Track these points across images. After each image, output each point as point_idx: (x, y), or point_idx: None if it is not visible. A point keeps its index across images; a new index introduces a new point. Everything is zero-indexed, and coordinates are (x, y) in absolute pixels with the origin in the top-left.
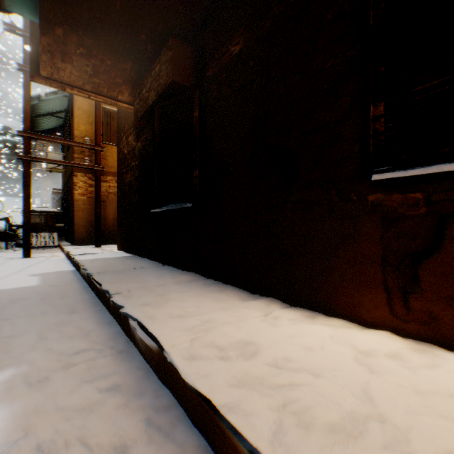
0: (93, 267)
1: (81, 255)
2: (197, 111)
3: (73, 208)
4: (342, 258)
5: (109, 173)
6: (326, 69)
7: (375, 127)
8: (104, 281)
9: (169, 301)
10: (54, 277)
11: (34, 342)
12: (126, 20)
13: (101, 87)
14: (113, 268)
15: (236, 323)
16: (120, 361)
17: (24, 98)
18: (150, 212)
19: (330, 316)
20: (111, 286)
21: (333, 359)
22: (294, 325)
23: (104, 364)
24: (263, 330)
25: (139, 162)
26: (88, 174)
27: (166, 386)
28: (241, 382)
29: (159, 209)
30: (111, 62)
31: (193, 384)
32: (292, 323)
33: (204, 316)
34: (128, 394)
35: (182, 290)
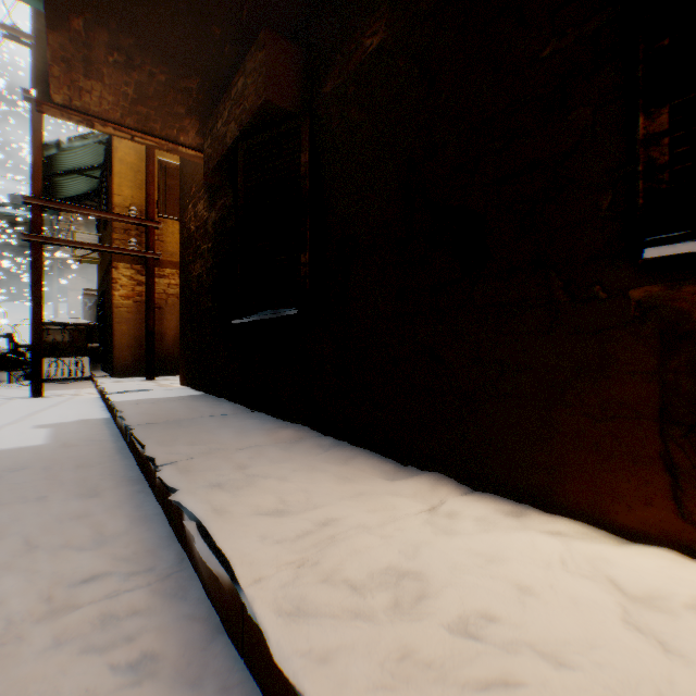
0: (137, 414)
1: (122, 394)
2: (307, 154)
3: (112, 318)
4: (576, 407)
5: (169, 263)
6: (543, 60)
7: (649, 156)
8: (150, 439)
9: (258, 480)
10: (74, 431)
11: (13, 556)
12: (188, 1)
13: (150, 122)
14: (169, 416)
15: (379, 526)
16: (162, 600)
17: (33, 144)
18: (231, 324)
19: (550, 513)
20: (159, 450)
21: (579, 616)
22: (486, 531)
23: (132, 608)
24: (431, 543)
25: (213, 243)
26: (135, 264)
27: (245, 663)
28: (399, 678)
29: (245, 319)
30: (166, 78)
31: (297, 683)
32: (482, 526)
33: (319, 511)
34: (170, 681)
35: (281, 457)
